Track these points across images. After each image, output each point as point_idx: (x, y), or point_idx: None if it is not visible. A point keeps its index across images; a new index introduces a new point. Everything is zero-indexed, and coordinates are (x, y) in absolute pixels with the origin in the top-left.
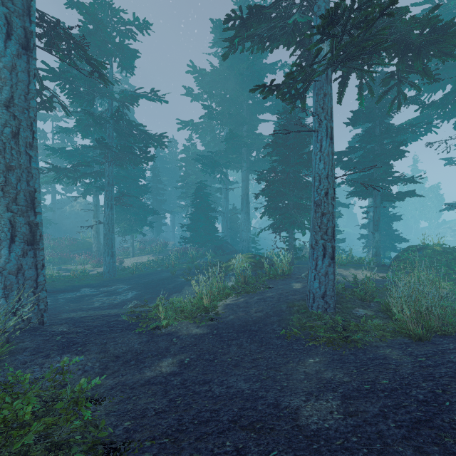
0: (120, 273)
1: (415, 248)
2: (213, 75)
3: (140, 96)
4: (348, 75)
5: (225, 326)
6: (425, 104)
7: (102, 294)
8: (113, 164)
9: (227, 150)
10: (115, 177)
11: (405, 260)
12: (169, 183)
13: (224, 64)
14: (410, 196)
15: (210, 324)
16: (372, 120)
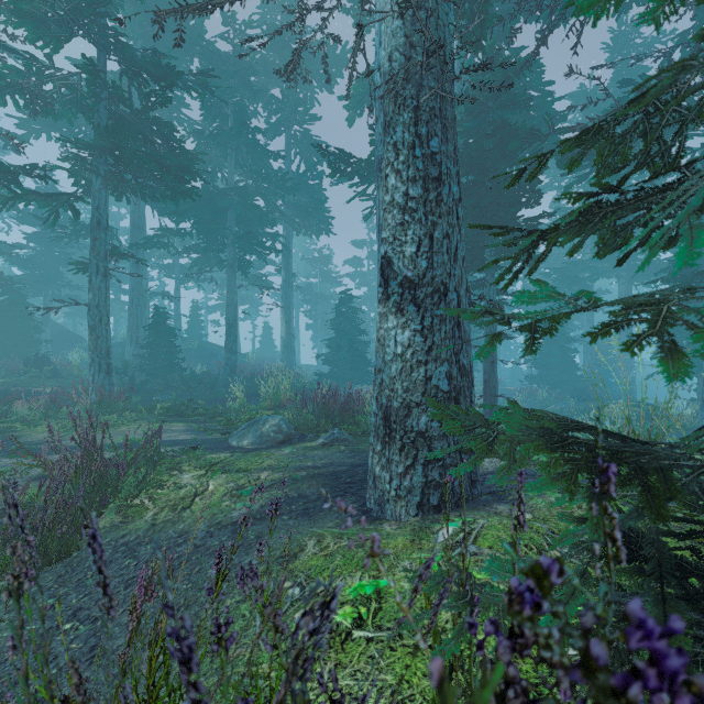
0: None
1: None
2: None
3: None
4: None
5: None
6: None
7: None
8: None
9: (594, 259)
10: None
11: None
12: None
13: None
14: None
15: None
16: None
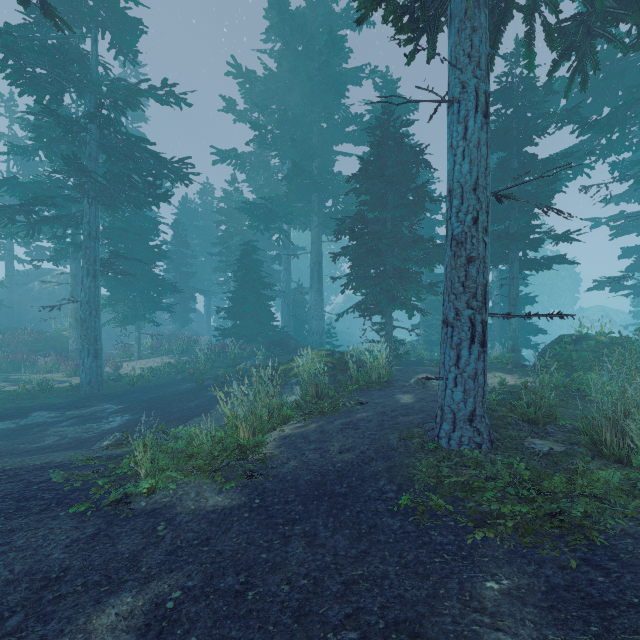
0: (112, 386)
1: (570, 339)
2: (267, 82)
3: (143, 92)
4: (508, 9)
5: (279, 487)
6: (587, 122)
7: (68, 421)
8: (98, 204)
9: (289, 195)
10: (106, 231)
11: (557, 357)
12: (201, 249)
13: (284, 66)
14: (560, 262)
15: (248, 482)
16: (508, 148)
